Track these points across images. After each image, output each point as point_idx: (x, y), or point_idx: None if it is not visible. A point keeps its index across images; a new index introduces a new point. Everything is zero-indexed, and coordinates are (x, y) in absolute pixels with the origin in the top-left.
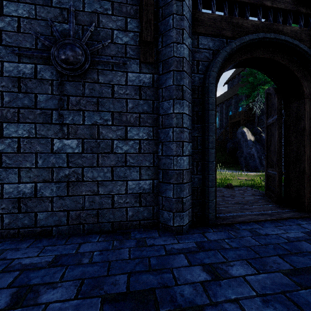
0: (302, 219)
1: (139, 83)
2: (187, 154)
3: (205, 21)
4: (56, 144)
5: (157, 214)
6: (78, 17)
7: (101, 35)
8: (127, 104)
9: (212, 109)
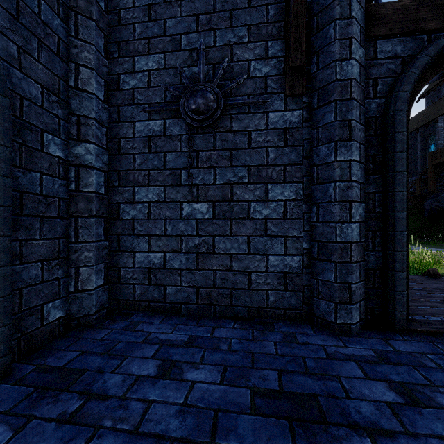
0: None
1: (284, 124)
2: (357, 220)
3: (388, 16)
4: (185, 209)
5: (310, 304)
6: (208, 56)
7: (235, 71)
8: (268, 155)
9: (400, 149)
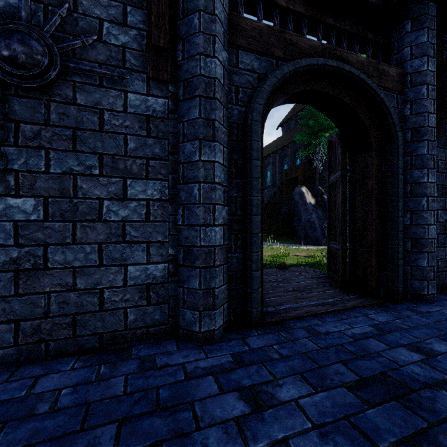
0: (370, 308)
1: (147, 111)
2: (221, 222)
3: (247, 30)
4: None
5: (176, 315)
6: None
7: (81, 26)
8: (126, 143)
9: (256, 157)
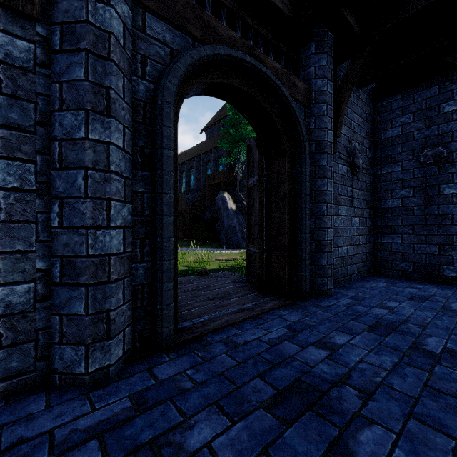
0: (284, 308)
1: None
2: (120, 224)
3: None
4: None
5: (50, 355)
6: None
7: None
8: None
9: (168, 146)
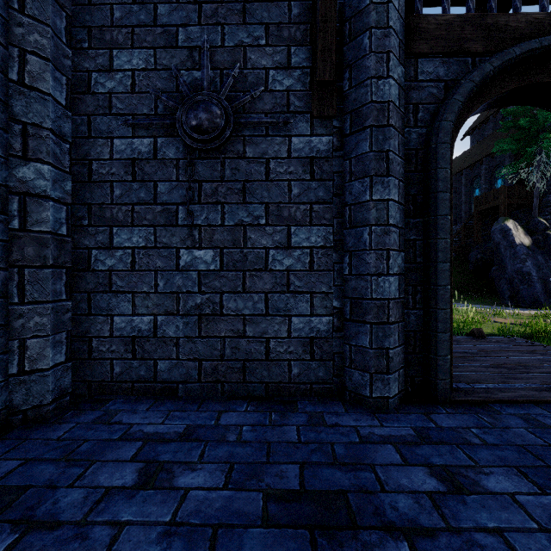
0: None
1: (311, 153)
2: (396, 272)
3: (430, 31)
4: (183, 257)
5: (341, 375)
6: (215, 58)
7: (250, 81)
8: (290, 190)
9: (443, 189)
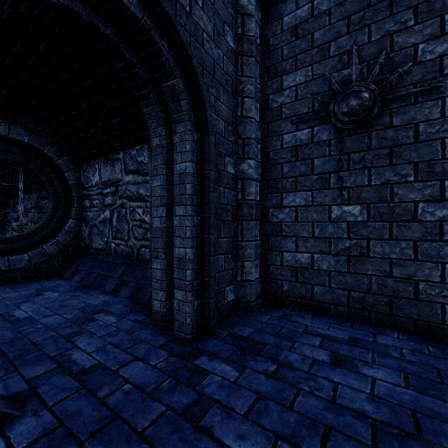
0: None
1: None
2: None
3: None
4: (334, 212)
5: None
6: (361, 54)
7: (396, 61)
8: (444, 147)
9: None
